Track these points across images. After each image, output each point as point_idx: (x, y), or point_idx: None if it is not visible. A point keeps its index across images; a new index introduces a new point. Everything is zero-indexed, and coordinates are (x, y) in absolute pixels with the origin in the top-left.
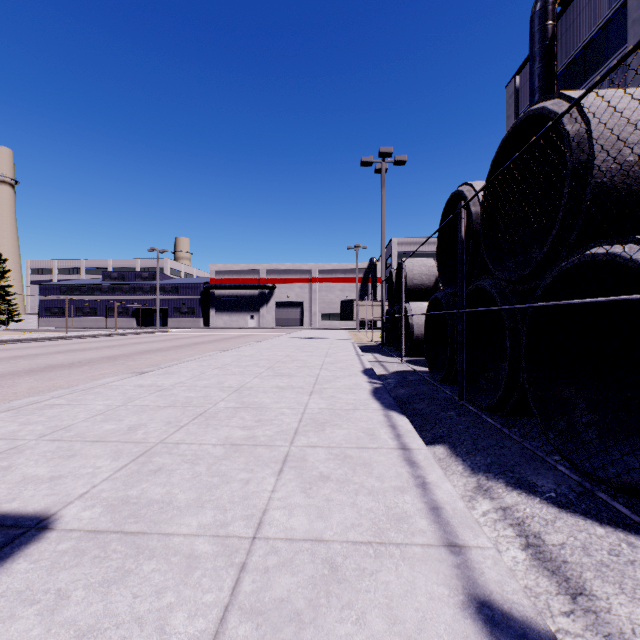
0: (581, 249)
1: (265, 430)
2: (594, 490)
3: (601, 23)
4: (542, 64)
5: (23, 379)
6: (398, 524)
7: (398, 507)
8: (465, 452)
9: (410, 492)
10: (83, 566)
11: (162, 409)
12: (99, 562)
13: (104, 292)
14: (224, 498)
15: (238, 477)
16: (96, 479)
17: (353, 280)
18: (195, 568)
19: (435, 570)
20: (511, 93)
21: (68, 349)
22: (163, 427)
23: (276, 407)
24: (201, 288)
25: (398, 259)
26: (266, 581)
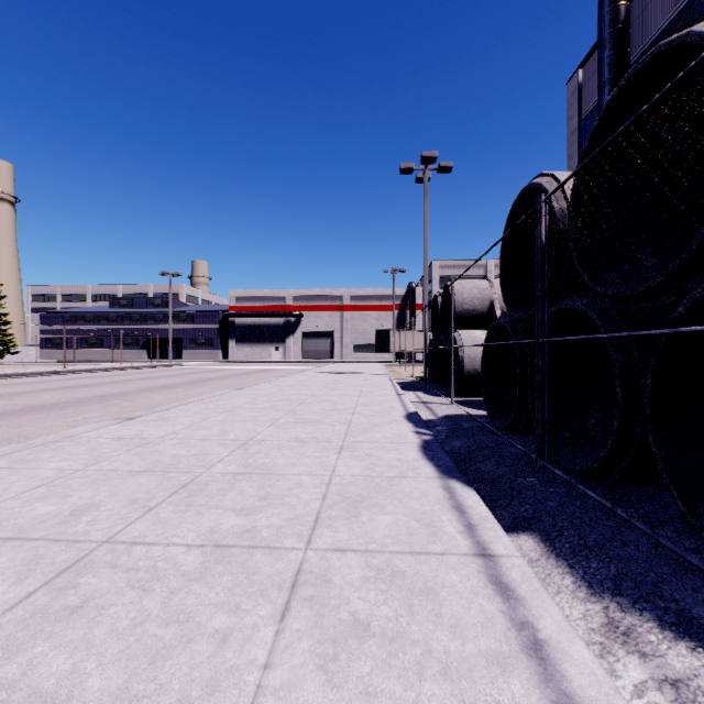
0: None
1: (271, 516)
2: None
3: (685, 0)
4: (613, 52)
5: None
6: None
7: None
8: (569, 550)
9: (518, 670)
10: None
11: (133, 476)
12: None
13: (111, 321)
14: (172, 688)
15: (210, 626)
16: None
17: (389, 307)
18: None
19: None
20: (573, 90)
21: (59, 386)
22: (123, 510)
23: (292, 473)
24: (220, 316)
25: (440, 284)
26: None
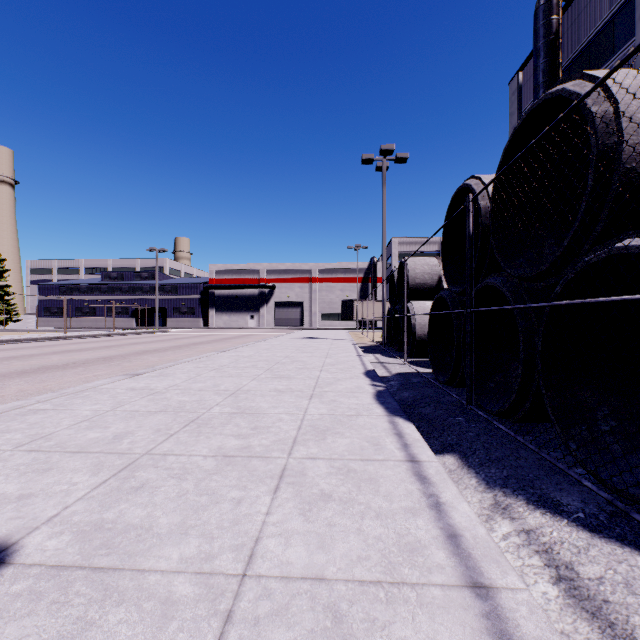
0: (607, 242)
1: (261, 439)
2: (628, 511)
3: (607, 17)
4: (546, 59)
5: (13, 381)
6: (412, 557)
7: (410, 534)
8: (478, 463)
9: (423, 515)
10: (37, 615)
11: (152, 415)
12: (57, 610)
13: (103, 292)
14: (212, 522)
15: (229, 496)
16: (70, 498)
17: (353, 280)
18: (171, 618)
19: (460, 621)
20: (514, 90)
21: (64, 349)
22: (151, 435)
23: (274, 412)
24: (201, 288)
25: (399, 259)
26: (256, 637)
